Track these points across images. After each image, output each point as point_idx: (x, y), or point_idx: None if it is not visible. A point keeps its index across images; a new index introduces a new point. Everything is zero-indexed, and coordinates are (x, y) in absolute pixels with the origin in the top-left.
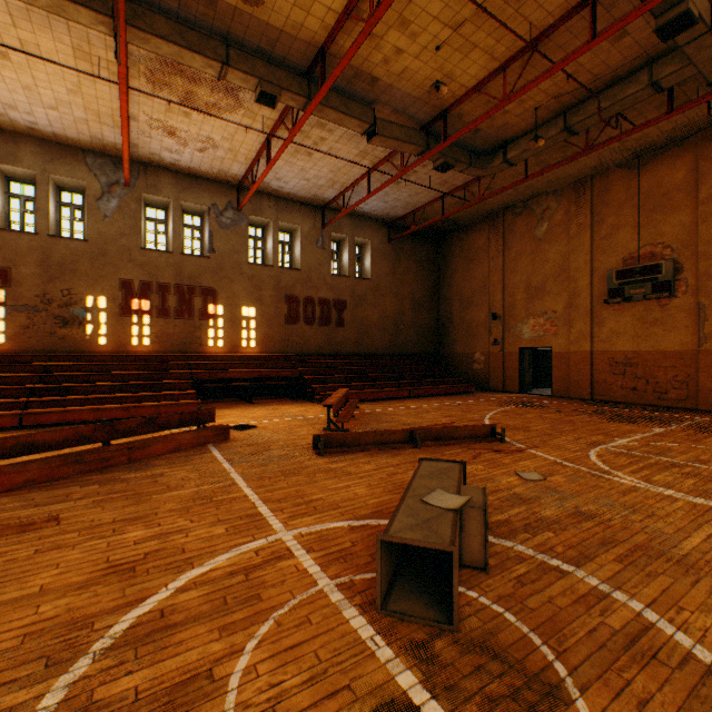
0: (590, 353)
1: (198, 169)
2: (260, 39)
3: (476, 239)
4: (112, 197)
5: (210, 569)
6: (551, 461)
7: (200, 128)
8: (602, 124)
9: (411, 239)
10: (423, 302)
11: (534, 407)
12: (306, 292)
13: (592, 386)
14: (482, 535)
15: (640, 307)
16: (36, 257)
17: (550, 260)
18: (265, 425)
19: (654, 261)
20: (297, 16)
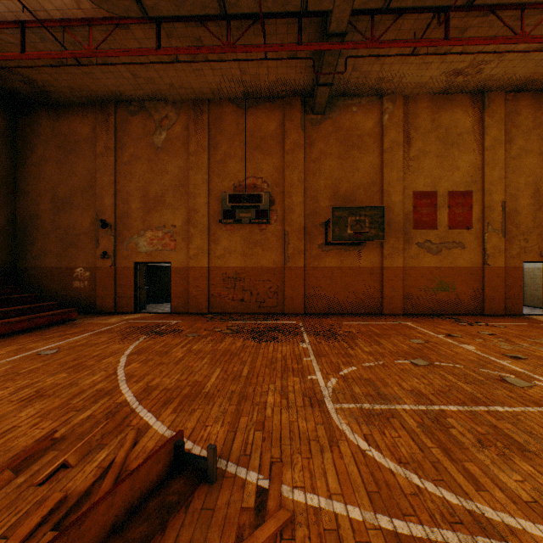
0: (208, 268)
1: None
2: None
3: (79, 126)
4: None
5: None
6: (378, 537)
7: None
8: (238, 32)
9: None
10: None
11: (170, 334)
12: None
13: (209, 300)
14: None
15: (247, 229)
16: None
17: (170, 172)
18: None
19: (258, 192)
20: None
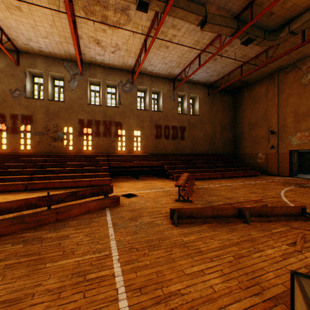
0: None
1: (113, 64)
2: None
3: (259, 90)
4: (75, 80)
5: None
6: None
7: (111, 38)
8: None
9: (220, 93)
10: (226, 126)
11: None
12: (165, 122)
13: None
14: None
15: None
16: (43, 110)
17: None
18: (142, 194)
19: None
20: None
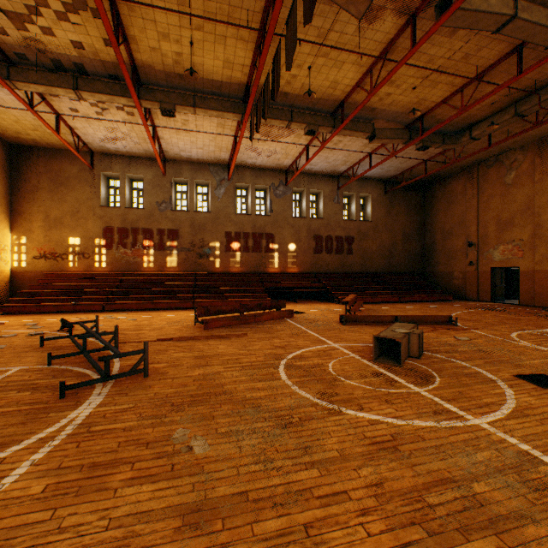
0: None
1: (264, 165)
2: (308, 104)
3: (455, 186)
4: (222, 187)
5: (310, 349)
6: (481, 334)
7: (270, 146)
8: None
9: (401, 190)
10: (411, 234)
11: (495, 311)
12: (327, 232)
13: None
14: (417, 344)
15: None
16: (188, 223)
17: (517, 200)
18: (309, 312)
19: None
20: (329, 91)
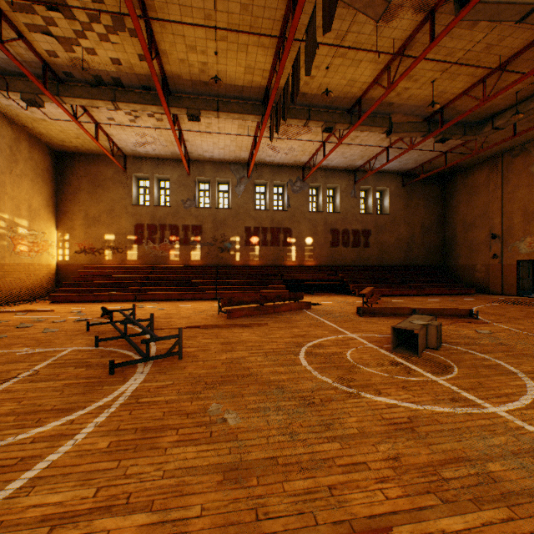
0: None
1: (282, 162)
2: (325, 102)
3: (477, 177)
4: (241, 184)
5: (328, 339)
6: (504, 328)
7: (287, 144)
8: None
9: (420, 182)
10: (430, 227)
11: (521, 305)
12: (343, 226)
13: None
14: (435, 336)
15: None
16: (211, 219)
17: None
18: (326, 304)
19: None
20: (346, 89)
